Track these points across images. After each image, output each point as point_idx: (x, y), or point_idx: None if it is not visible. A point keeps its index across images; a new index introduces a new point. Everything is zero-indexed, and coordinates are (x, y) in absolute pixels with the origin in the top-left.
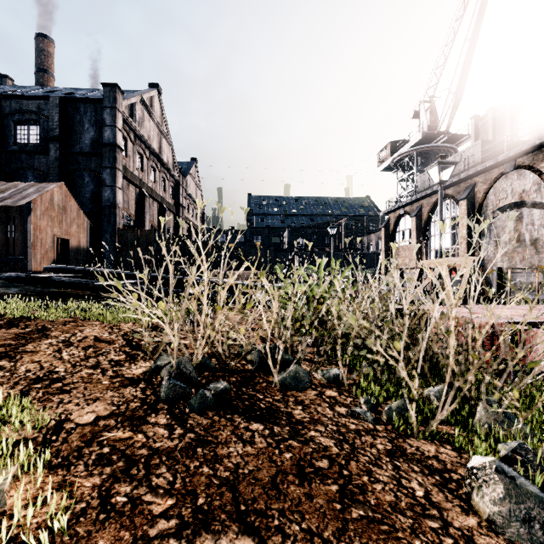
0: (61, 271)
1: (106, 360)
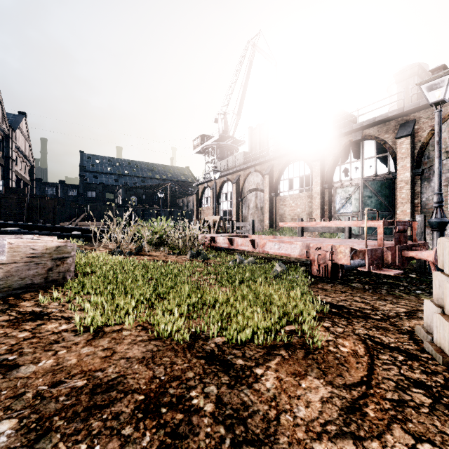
0: None
1: None
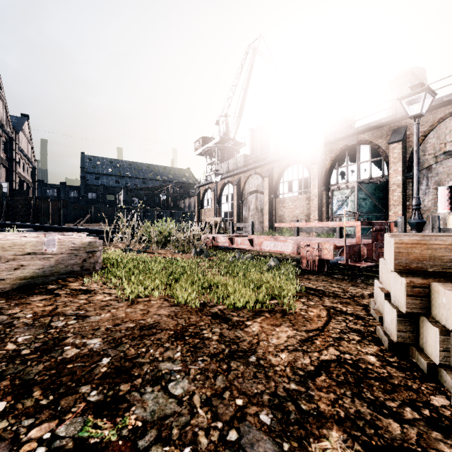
0: None
1: None
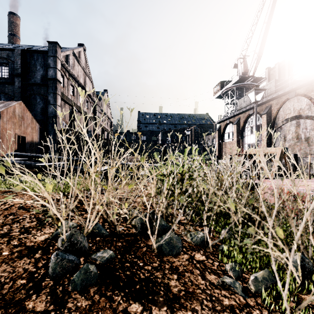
0: (17, 156)
1: (18, 228)
